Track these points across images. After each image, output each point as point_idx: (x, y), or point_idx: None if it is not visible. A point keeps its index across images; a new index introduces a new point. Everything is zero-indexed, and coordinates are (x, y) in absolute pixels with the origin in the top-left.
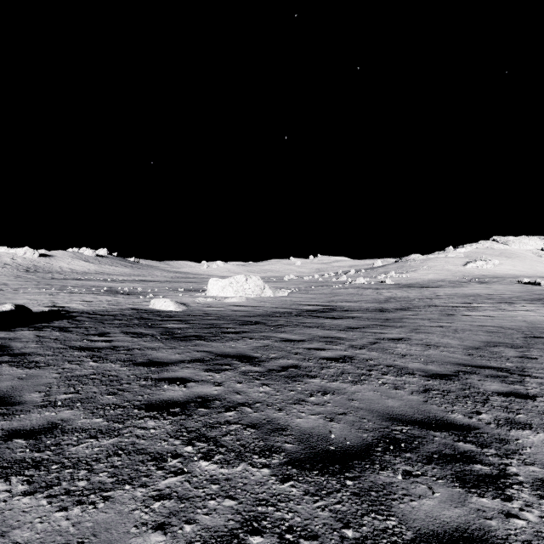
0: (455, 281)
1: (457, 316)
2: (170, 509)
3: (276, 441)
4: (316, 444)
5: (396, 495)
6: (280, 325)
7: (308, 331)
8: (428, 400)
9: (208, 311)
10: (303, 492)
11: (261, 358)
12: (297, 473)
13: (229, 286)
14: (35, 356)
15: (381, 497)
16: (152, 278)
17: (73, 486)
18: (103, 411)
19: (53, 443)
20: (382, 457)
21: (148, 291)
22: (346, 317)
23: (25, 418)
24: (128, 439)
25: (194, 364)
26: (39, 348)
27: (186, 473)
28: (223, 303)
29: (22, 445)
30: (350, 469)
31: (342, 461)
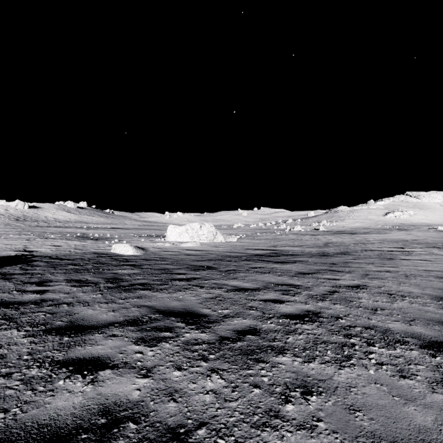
0: (378, 229)
1: (397, 260)
2: None
3: None
4: None
5: None
6: (232, 271)
7: (261, 278)
8: None
9: (164, 255)
10: None
11: (211, 316)
12: None
13: (185, 232)
14: None
15: None
16: (122, 226)
17: None
18: None
19: None
20: None
21: (115, 236)
22: (293, 261)
23: None
24: None
25: (125, 328)
26: None
27: None
28: (179, 248)
29: None
30: None
31: None
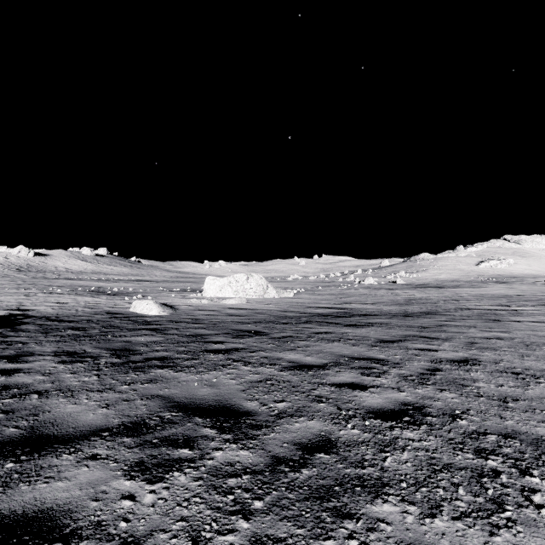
0: (471, 281)
1: (506, 322)
2: None
3: None
4: None
5: None
6: (288, 338)
7: (329, 348)
8: None
9: (198, 316)
10: None
11: (258, 415)
12: None
13: (227, 285)
14: None
15: None
16: (150, 278)
17: None
18: None
19: None
20: None
21: (139, 291)
22: (369, 324)
23: None
24: None
25: (116, 442)
26: None
27: None
28: (220, 306)
29: None
30: None
31: None
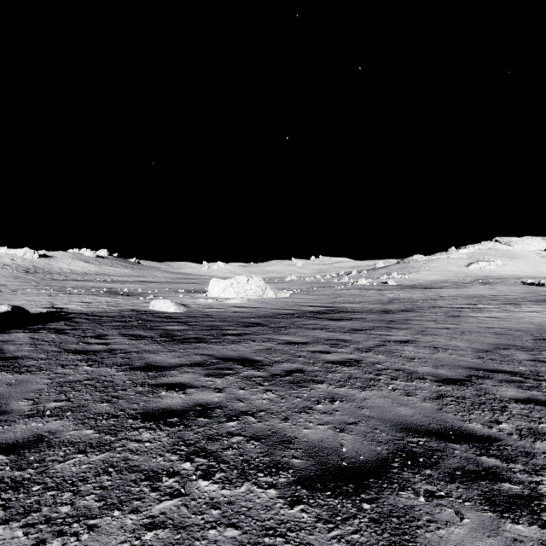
0: (458, 282)
1: (463, 318)
2: (164, 541)
3: (283, 456)
4: (327, 459)
5: (420, 521)
6: (283, 327)
7: (312, 333)
8: (443, 408)
9: (209, 312)
10: (316, 518)
11: (264, 361)
12: (308, 495)
13: (230, 286)
14: (27, 360)
15: (403, 524)
16: (153, 279)
17: (55, 512)
18: (94, 422)
19: (37, 459)
20: (400, 475)
21: (148, 292)
22: (350, 318)
23: (9, 430)
24: (120, 453)
25: (194, 368)
26: (32, 352)
27: (183, 496)
28: (225, 305)
29: (2, 462)
30: (366, 489)
31: (357, 480)
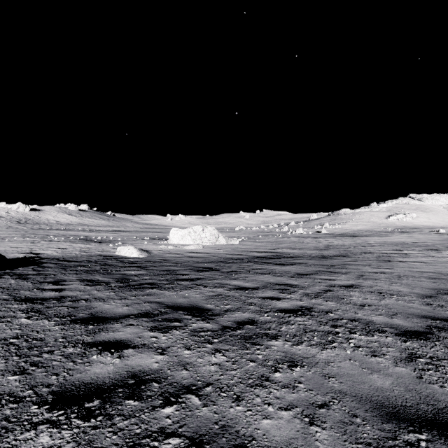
0: (380, 231)
1: (394, 262)
2: None
3: None
4: None
5: None
6: (234, 272)
7: (261, 278)
8: (423, 375)
9: (168, 257)
10: None
11: (214, 310)
12: None
13: (187, 235)
14: None
15: None
16: (124, 228)
17: None
18: None
19: None
20: None
21: (118, 239)
22: (293, 263)
23: None
24: None
25: (139, 319)
26: None
27: None
28: (182, 250)
29: None
30: None
31: None
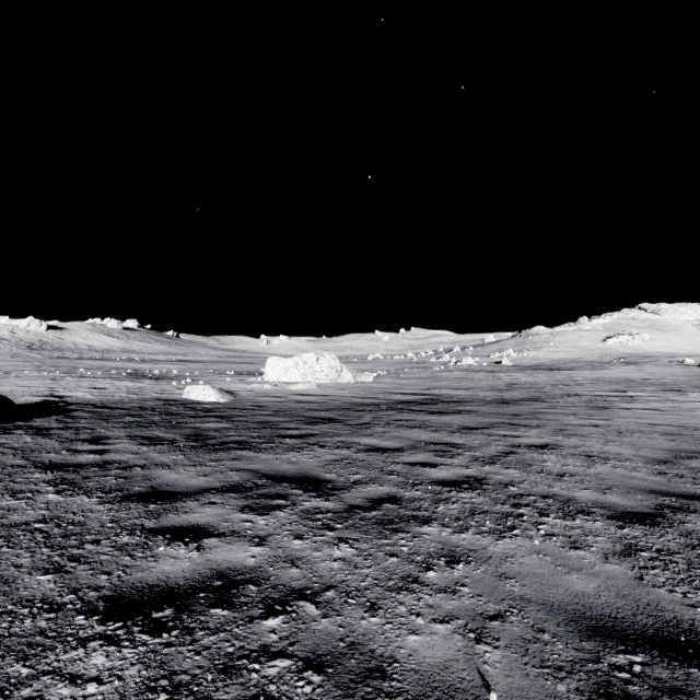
0: (593, 362)
1: (612, 410)
2: None
3: None
4: None
5: None
6: (365, 425)
7: (407, 434)
8: (644, 576)
9: (263, 403)
10: None
11: (336, 482)
12: None
13: (294, 367)
14: None
15: None
16: (194, 357)
17: None
18: (9, 623)
19: None
20: None
21: (186, 374)
22: (457, 411)
23: None
24: None
25: (225, 495)
26: None
27: None
28: (286, 392)
29: None
30: None
31: None
